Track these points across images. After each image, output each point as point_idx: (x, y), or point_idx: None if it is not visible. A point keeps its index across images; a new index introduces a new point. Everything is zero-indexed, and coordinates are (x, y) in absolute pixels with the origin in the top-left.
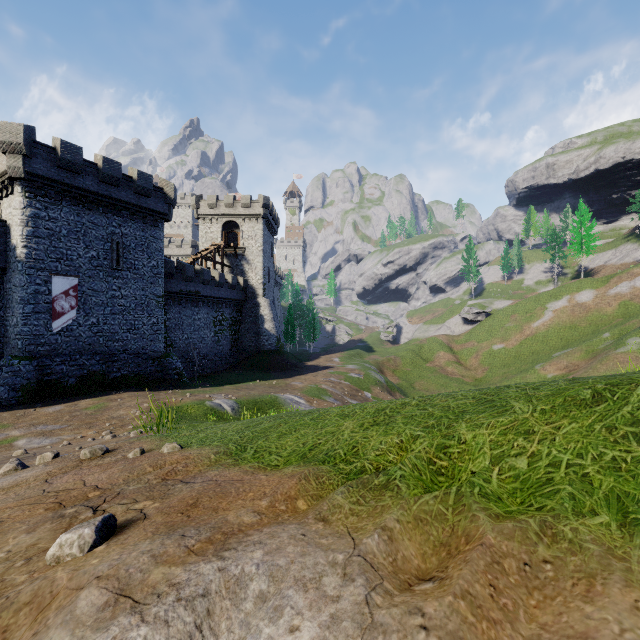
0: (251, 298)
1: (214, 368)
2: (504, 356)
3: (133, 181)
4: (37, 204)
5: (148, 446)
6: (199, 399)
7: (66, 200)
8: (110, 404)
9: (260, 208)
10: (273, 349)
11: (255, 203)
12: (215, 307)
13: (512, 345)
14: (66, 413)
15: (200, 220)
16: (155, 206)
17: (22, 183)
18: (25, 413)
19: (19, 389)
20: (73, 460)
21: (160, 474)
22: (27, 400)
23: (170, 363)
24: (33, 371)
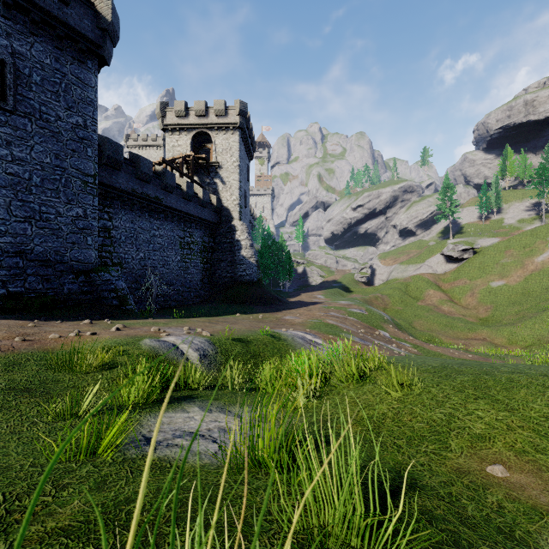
0: (225, 222)
1: (180, 300)
2: (508, 293)
3: None
4: None
5: None
6: (133, 334)
7: None
8: None
9: (236, 116)
10: (252, 280)
11: (230, 110)
12: (182, 225)
13: (515, 281)
14: None
15: (166, 132)
16: (78, 25)
17: None
18: None
19: None
20: None
21: None
22: None
23: (106, 281)
24: None
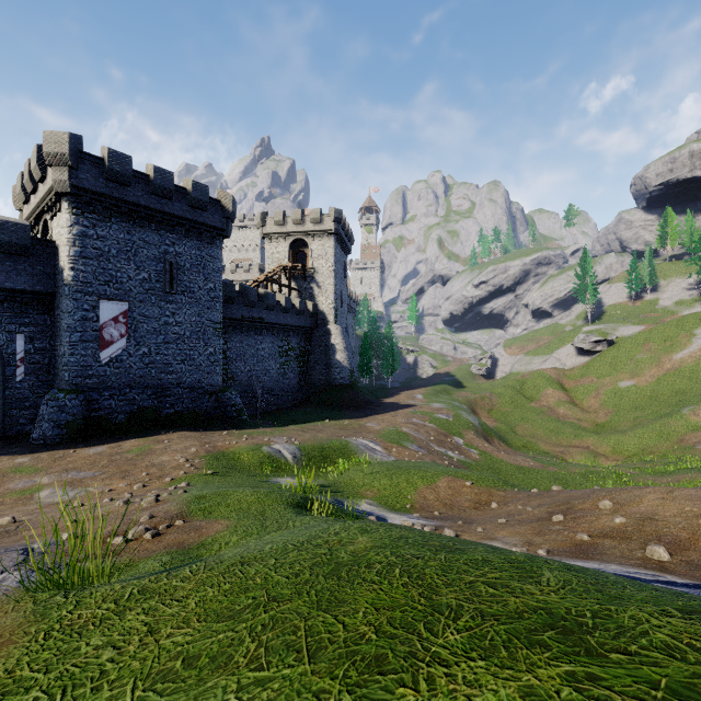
0: (321, 325)
1: (279, 404)
2: (635, 396)
3: (187, 193)
4: (85, 221)
5: None
6: (256, 443)
7: (115, 216)
8: (155, 447)
9: (331, 223)
10: (346, 383)
11: (325, 217)
12: (281, 335)
13: (646, 382)
14: (106, 456)
15: (266, 239)
16: (212, 221)
17: (69, 199)
18: (64, 454)
19: (64, 426)
20: None
21: None
22: (72, 438)
23: (228, 399)
24: (79, 406)
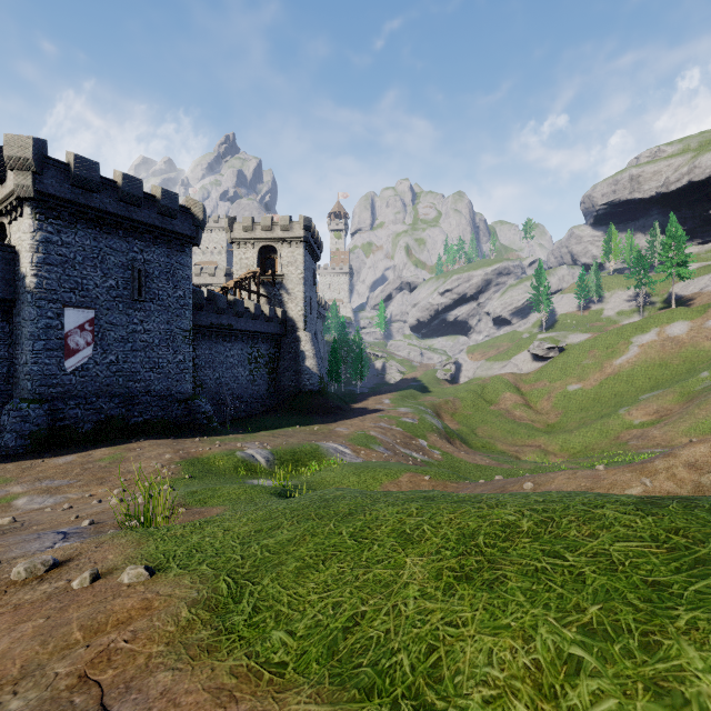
0: (291, 332)
1: (249, 411)
2: (581, 398)
3: (157, 200)
4: (49, 227)
5: (114, 558)
6: (229, 449)
7: (81, 222)
8: (128, 454)
9: (301, 230)
10: (315, 389)
11: (295, 225)
12: (250, 342)
13: (590, 385)
14: (77, 465)
15: (234, 245)
16: (181, 229)
17: (32, 204)
18: (32, 465)
19: (28, 436)
20: (0, 582)
21: (80, 661)
22: (36, 449)
23: (198, 406)
24: (44, 416)
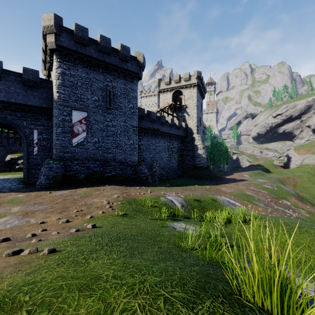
0: (189, 135)
1: (168, 176)
2: None
3: (118, 52)
4: (64, 66)
5: None
6: (156, 194)
7: (80, 64)
8: (94, 193)
9: (195, 79)
10: (204, 166)
11: (192, 77)
12: (168, 139)
13: None
14: (63, 196)
15: (160, 93)
16: (131, 68)
17: (56, 53)
18: (43, 194)
19: (51, 178)
20: None
21: None
22: (55, 186)
23: (140, 169)
24: (60, 168)
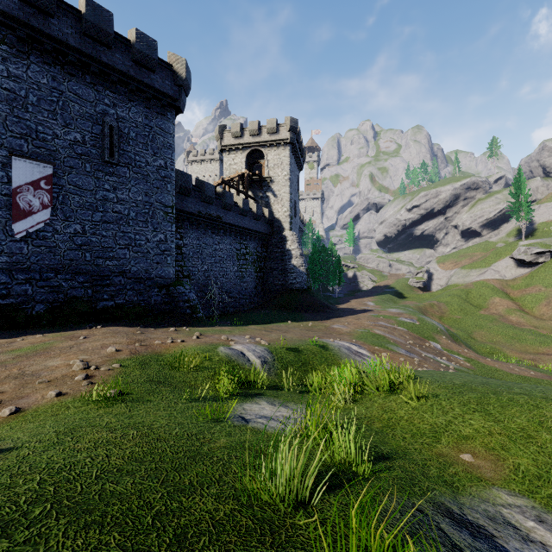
0: (277, 233)
1: (237, 307)
2: None
3: (131, 45)
4: None
5: None
6: (209, 342)
7: (35, 55)
8: (59, 344)
9: (287, 132)
10: (302, 288)
11: (281, 127)
12: (238, 238)
13: None
14: None
15: (224, 152)
16: (161, 86)
17: None
18: None
19: None
20: None
21: None
22: None
23: (181, 293)
24: None
